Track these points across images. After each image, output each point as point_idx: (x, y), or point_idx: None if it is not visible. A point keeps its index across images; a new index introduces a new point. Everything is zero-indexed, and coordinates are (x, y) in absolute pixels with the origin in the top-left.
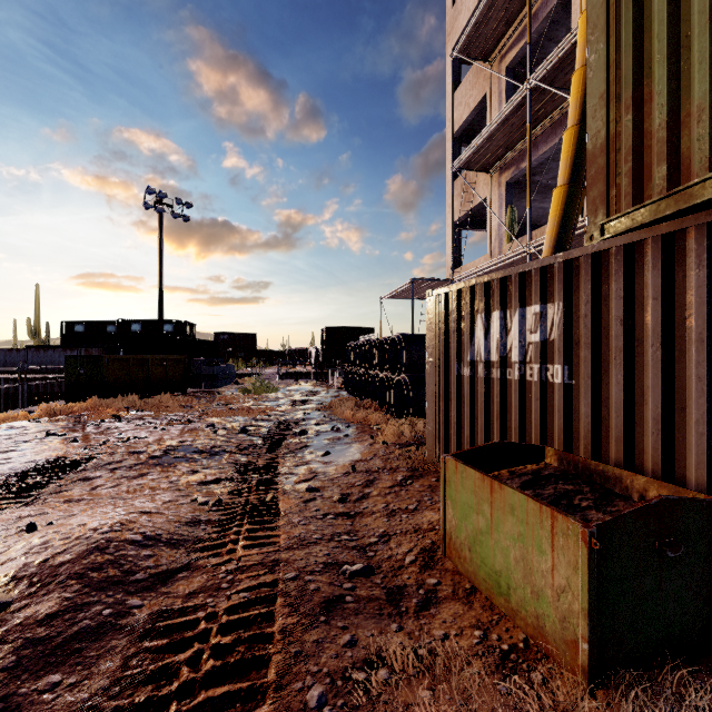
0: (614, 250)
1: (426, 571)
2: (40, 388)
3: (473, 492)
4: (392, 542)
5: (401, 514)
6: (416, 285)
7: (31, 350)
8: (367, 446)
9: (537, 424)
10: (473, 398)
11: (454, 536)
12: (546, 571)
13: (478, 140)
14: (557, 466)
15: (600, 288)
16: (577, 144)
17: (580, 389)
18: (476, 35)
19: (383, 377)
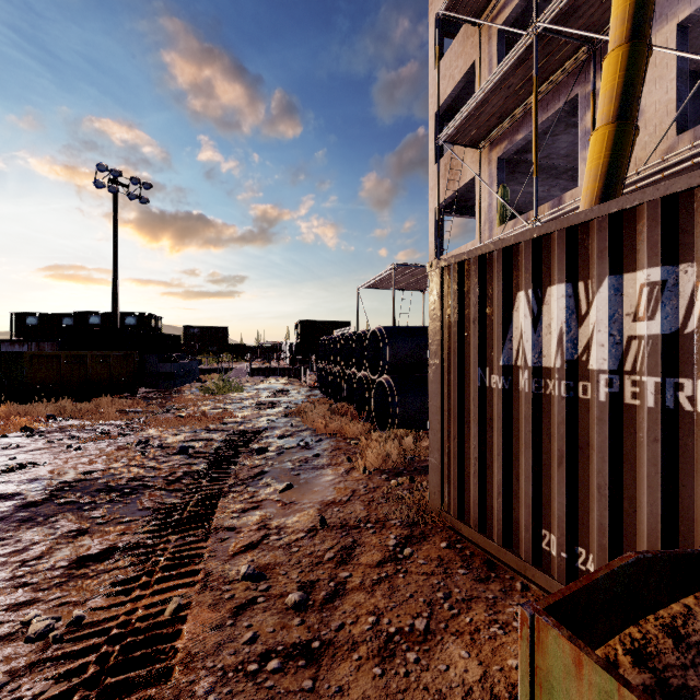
0: None
1: None
2: None
3: None
4: None
5: (404, 651)
6: (397, 272)
7: None
8: (343, 475)
9: (656, 486)
10: (509, 425)
11: None
12: None
13: (470, 106)
14: None
15: None
16: (627, 68)
17: None
18: None
19: (361, 377)
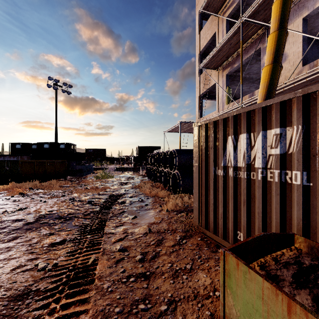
0: None
1: None
2: None
3: (260, 298)
4: (178, 311)
5: (182, 275)
6: (182, 125)
7: None
8: (158, 212)
9: (278, 212)
10: (225, 190)
11: None
12: None
13: (213, 52)
14: (307, 252)
15: None
16: (277, 41)
17: (318, 190)
18: (212, 0)
19: (165, 171)
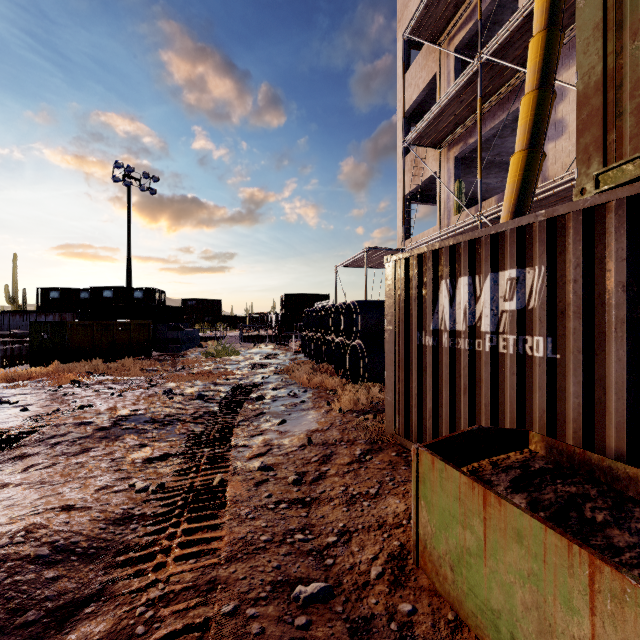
0: (614, 204)
1: (397, 590)
2: (15, 351)
3: (457, 498)
4: (353, 543)
5: (361, 501)
6: (369, 254)
7: (7, 315)
8: (324, 414)
9: (513, 401)
10: (436, 370)
11: (430, 546)
12: (580, 639)
13: (429, 116)
14: (545, 455)
15: (593, 249)
16: (536, 109)
17: (567, 365)
18: (427, 17)
19: (338, 342)
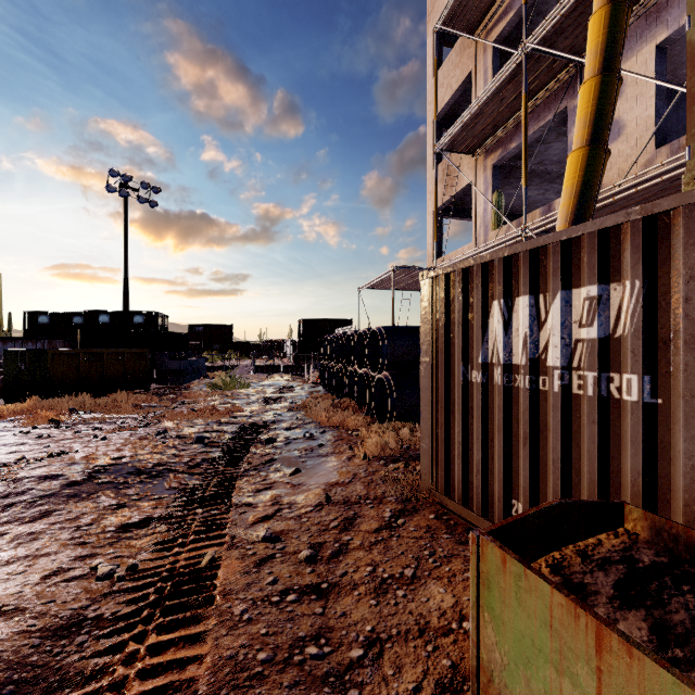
0: None
1: None
2: None
3: (546, 625)
4: (386, 660)
5: (395, 589)
6: (397, 274)
7: None
8: (345, 461)
9: (594, 459)
10: (486, 413)
11: (499, 681)
12: None
13: (465, 117)
14: (650, 539)
15: None
16: (599, 97)
17: (673, 413)
18: (462, 5)
19: (362, 374)
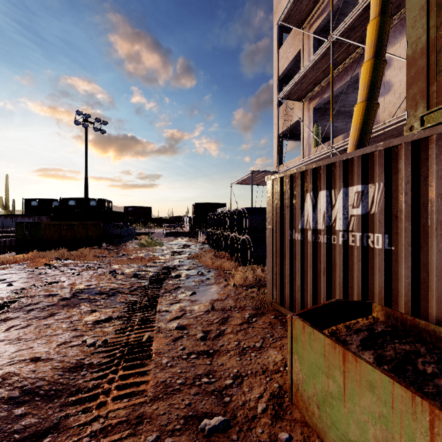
0: (435, 137)
1: (277, 422)
2: (7, 243)
3: (322, 355)
4: (244, 385)
5: (250, 353)
6: (254, 175)
7: (1, 218)
8: (222, 288)
9: (360, 280)
10: (303, 257)
11: (301, 389)
12: None
13: (296, 79)
14: (384, 320)
15: (419, 170)
16: (373, 72)
17: (399, 254)
18: (294, 9)
19: (232, 237)
